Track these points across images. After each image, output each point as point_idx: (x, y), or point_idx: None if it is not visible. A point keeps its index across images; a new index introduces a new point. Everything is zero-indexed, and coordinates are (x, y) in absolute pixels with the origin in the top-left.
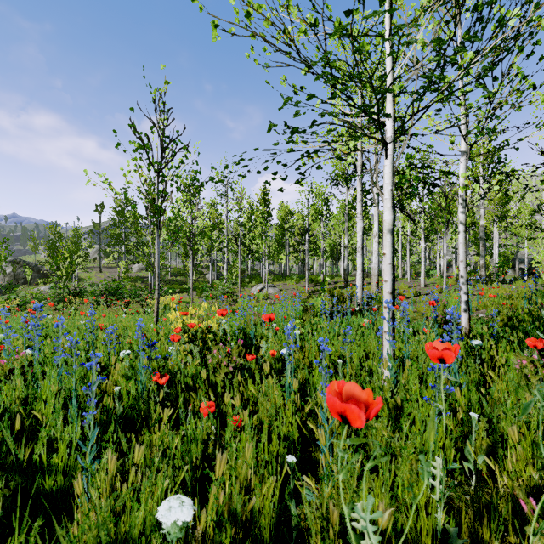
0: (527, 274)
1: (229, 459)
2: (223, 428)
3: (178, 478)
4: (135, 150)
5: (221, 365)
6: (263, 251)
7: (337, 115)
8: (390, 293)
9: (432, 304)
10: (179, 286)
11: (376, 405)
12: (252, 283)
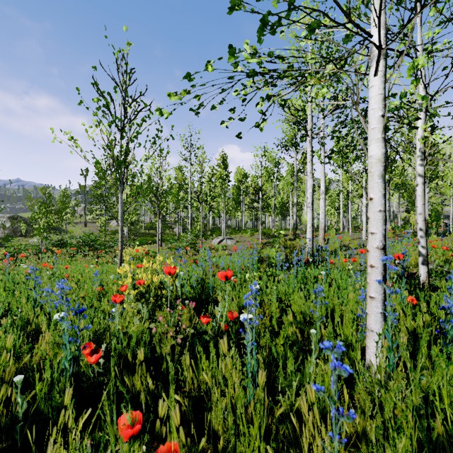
0: None
1: None
2: None
3: None
4: (98, 107)
5: (167, 335)
6: (222, 207)
7: None
8: (380, 249)
9: (397, 258)
10: (151, 238)
11: None
12: (213, 236)
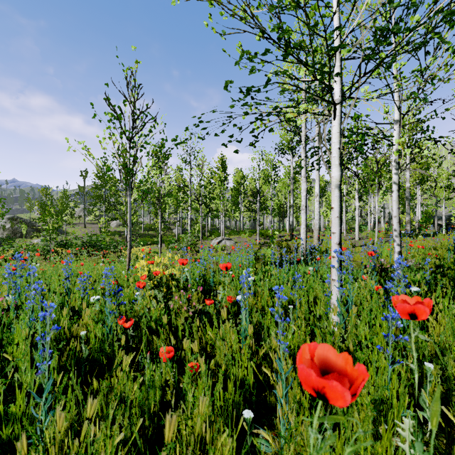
0: (446, 229)
1: (185, 410)
2: (181, 373)
3: (135, 426)
4: (110, 120)
5: (182, 310)
6: (221, 209)
7: (290, 73)
8: (338, 244)
9: (370, 254)
10: (150, 239)
11: (359, 380)
12: (212, 236)
